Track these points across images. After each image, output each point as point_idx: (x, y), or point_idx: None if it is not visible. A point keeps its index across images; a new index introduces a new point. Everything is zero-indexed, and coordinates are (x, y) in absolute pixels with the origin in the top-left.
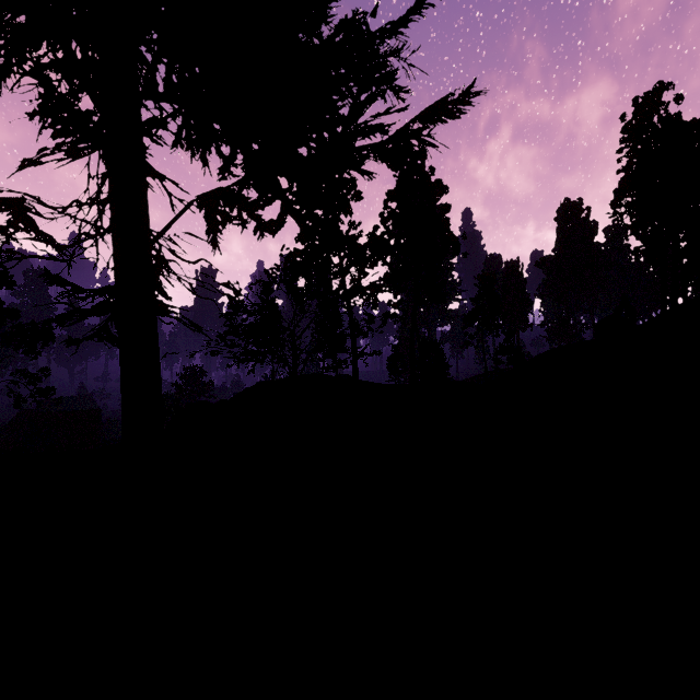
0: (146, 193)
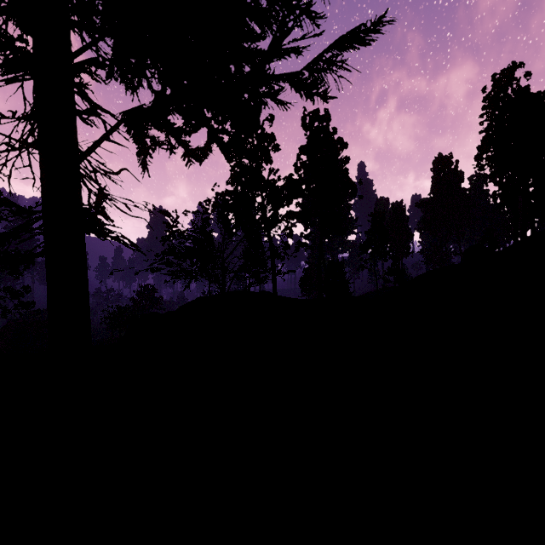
0: (73, 111)
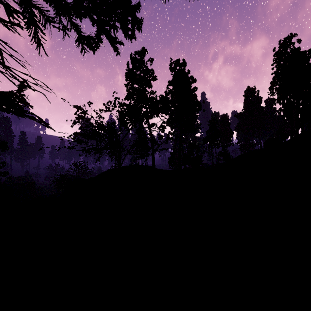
0: None
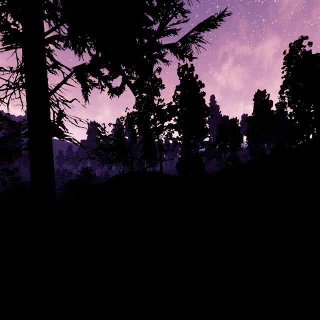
0: (45, 66)
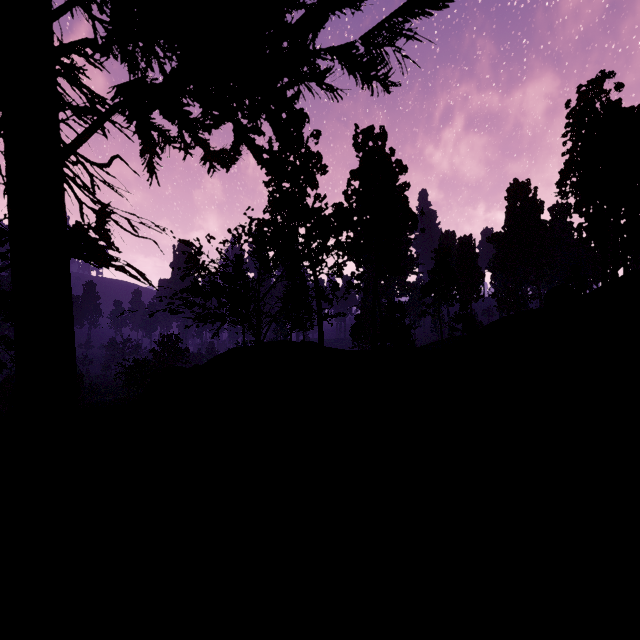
0: (53, 89)
